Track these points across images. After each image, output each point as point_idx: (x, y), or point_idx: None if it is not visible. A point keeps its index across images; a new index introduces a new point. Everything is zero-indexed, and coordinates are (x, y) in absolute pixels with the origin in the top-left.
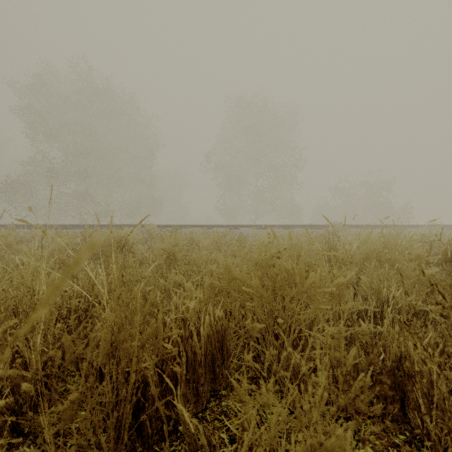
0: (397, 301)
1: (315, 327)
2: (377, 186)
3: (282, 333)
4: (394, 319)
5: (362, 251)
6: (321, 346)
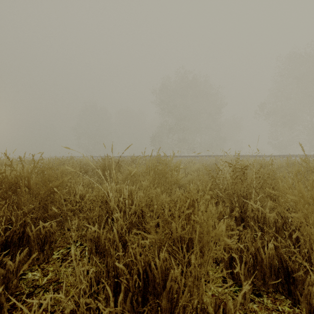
0: None
1: None
2: None
3: None
4: None
5: None
6: None
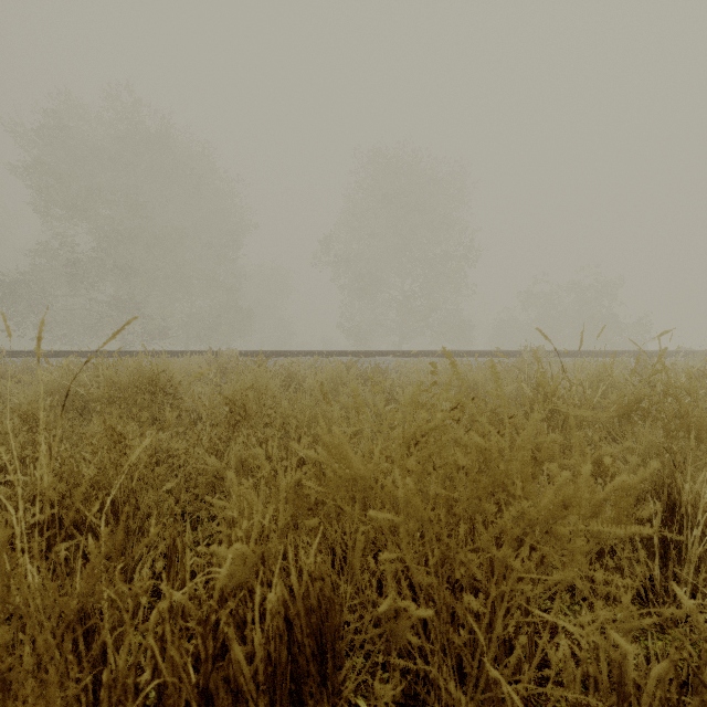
0: (706, 511)
1: (556, 602)
2: (594, 289)
3: (474, 625)
4: (698, 547)
5: (618, 399)
6: (544, 606)
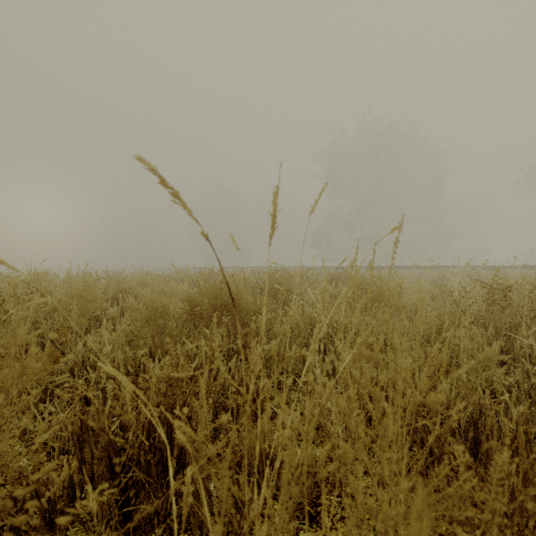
0: None
1: None
2: None
3: None
4: None
5: None
6: None
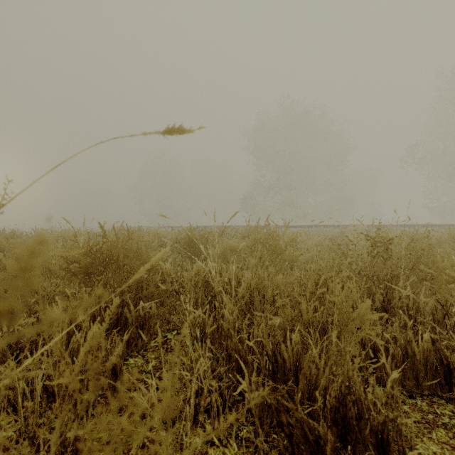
0: None
1: None
2: None
3: None
4: None
5: None
6: None
